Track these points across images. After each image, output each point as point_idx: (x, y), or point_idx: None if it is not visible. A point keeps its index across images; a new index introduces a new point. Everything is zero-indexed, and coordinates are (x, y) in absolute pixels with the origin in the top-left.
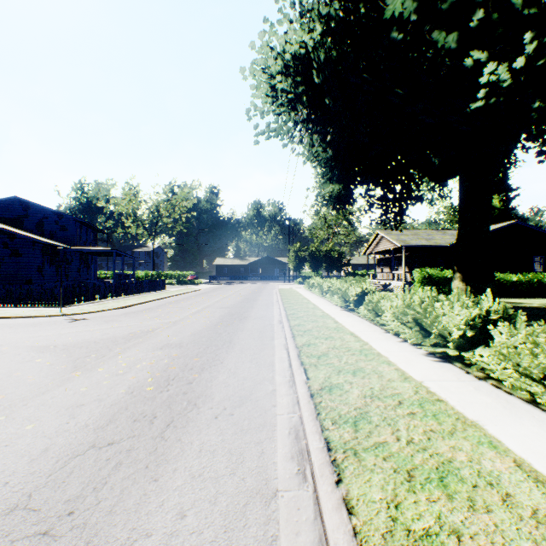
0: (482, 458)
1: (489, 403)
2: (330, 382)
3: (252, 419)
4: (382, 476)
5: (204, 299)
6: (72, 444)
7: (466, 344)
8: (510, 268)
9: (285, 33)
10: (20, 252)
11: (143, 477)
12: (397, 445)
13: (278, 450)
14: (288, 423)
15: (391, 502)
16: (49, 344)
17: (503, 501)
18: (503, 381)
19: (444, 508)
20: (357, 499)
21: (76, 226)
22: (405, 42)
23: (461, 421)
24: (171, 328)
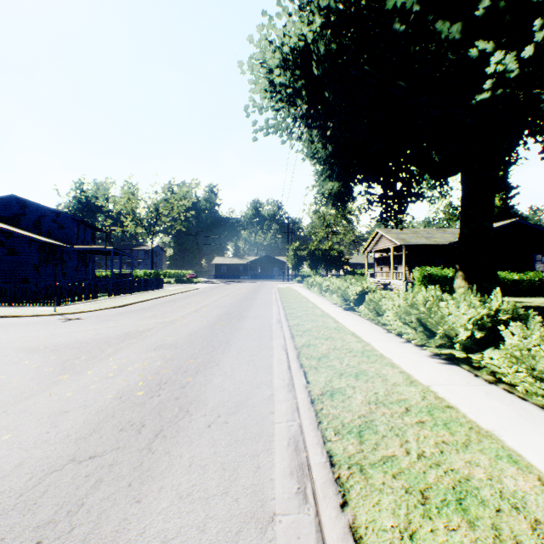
0: (503, 475)
1: (503, 410)
2: (332, 386)
3: (247, 428)
4: (393, 498)
5: (202, 297)
6: (49, 458)
7: (473, 345)
8: (511, 267)
9: (284, 26)
10: (17, 250)
11: (125, 497)
12: (407, 460)
13: (276, 464)
14: (287, 433)
15: (404, 530)
16: (40, 344)
17: (533, 529)
18: (515, 385)
19: (465, 539)
20: (366, 527)
21: (74, 225)
22: (407, 35)
23: (476, 431)
24: (166, 328)
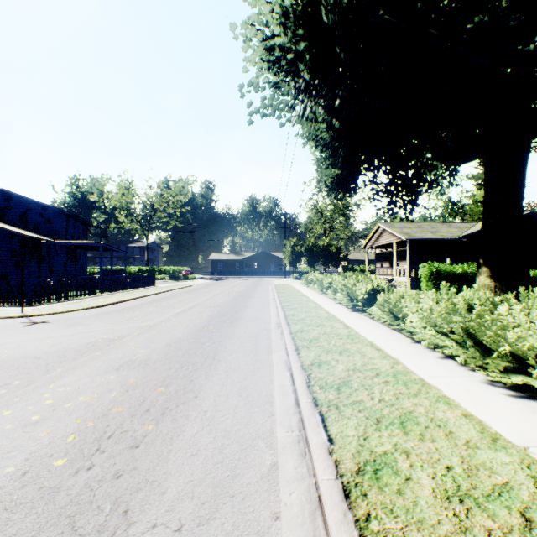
0: None
1: None
2: (371, 451)
3: None
4: None
5: (194, 296)
6: None
7: None
8: None
9: None
10: None
11: None
12: None
13: None
14: None
15: None
16: None
17: None
18: None
19: None
20: None
21: (62, 219)
22: None
23: None
24: (143, 335)
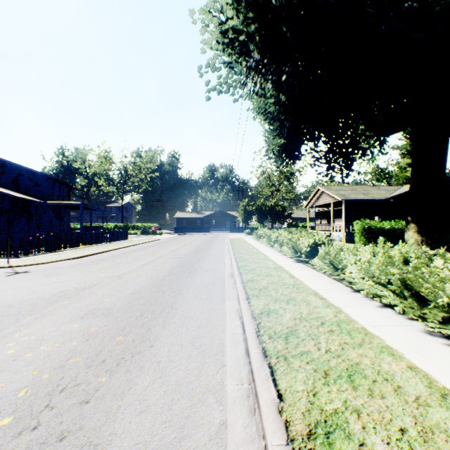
0: None
1: None
2: (321, 409)
3: None
4: None
5: (160, 248)
6: None
7: None
8: None
9: None
10: None
11: None
12: None
13: None
14: None
15: None
16: None
17: None
18: None
19: None
20: None
21: (49, 183)
22: None
23: None
24: (110, 284)
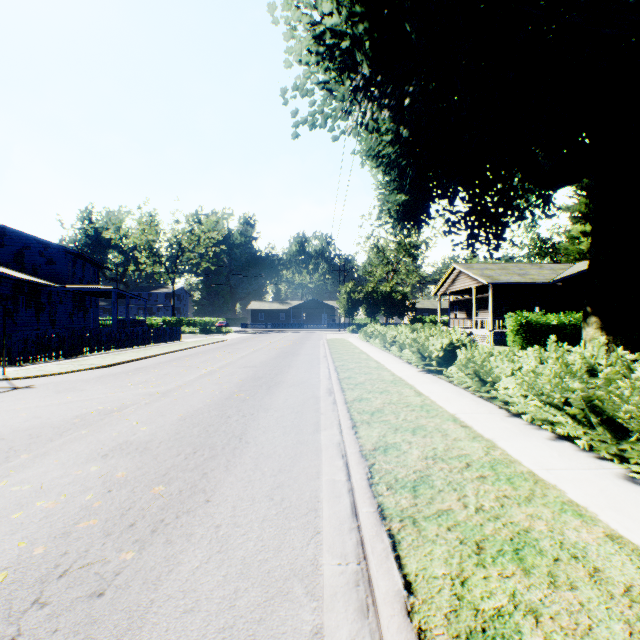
0: None
1: None
2: (475, 609)
3: None
4: None
5: (226, 353)
6: None
7: None
8: None
9: None
10: None
11: None
12: None
13: None
14: None
15: None
16: None
17: None
18: None
19: None
20: None
21: (67, 259)
22: None
23: None
24: (151, 406)
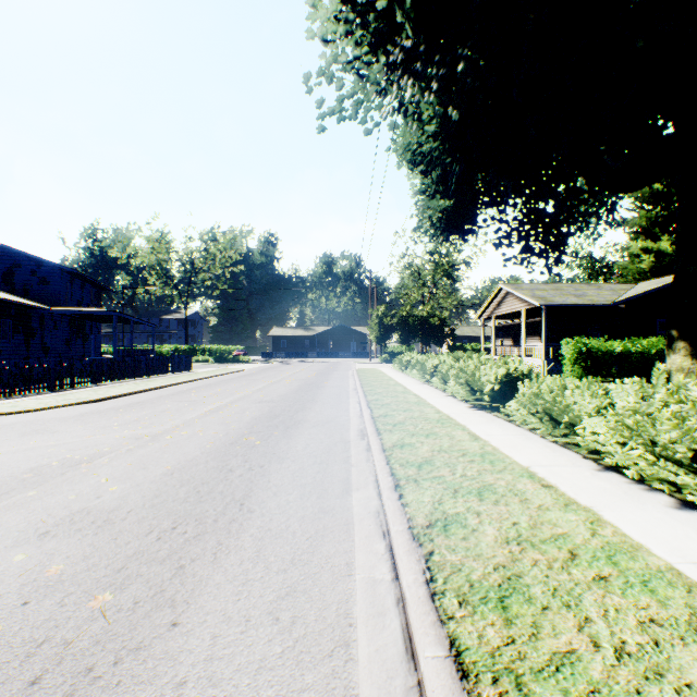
0: None
1: None
2: None
3: None
4: None
5: (240, 385)
6: None
7: None
8: None
9: None
10: None
11: None
12: None
13: None
14: None
15: None
16: None
17: None
18: None
19: None
20: None
21: (63, 278)
22: None
23: None
24: (133, 454)
